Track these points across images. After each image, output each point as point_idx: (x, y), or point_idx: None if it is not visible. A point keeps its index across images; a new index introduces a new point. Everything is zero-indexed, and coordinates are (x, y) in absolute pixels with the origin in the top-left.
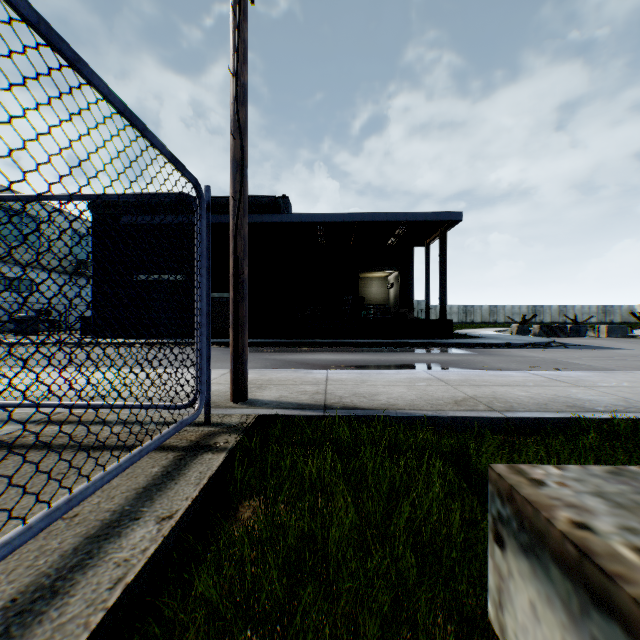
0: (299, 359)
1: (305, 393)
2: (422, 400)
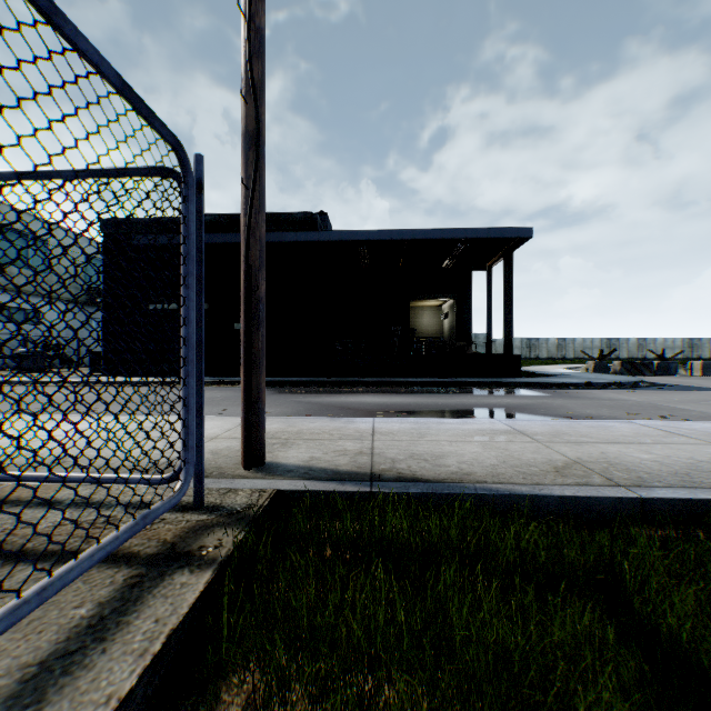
0: (339, 402)
1: (344, 453)
2: (507, 466)
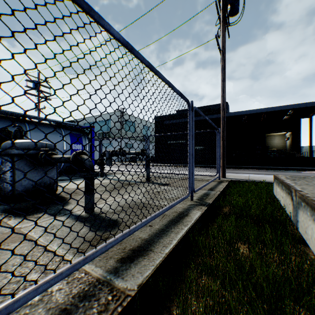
0: (236, 172)
1: (242, 178)
2: None
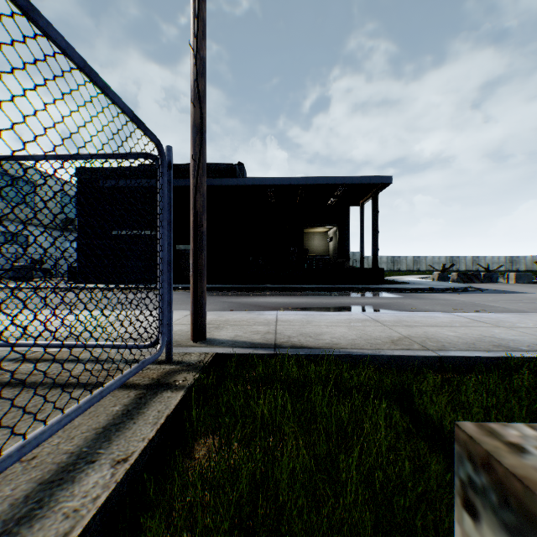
0: (252, 302)
1: (257, 333)
2: (362, 339)
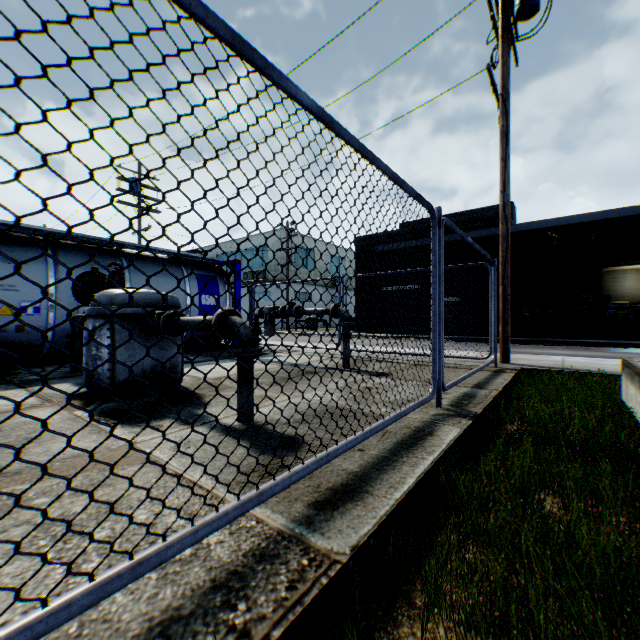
0: (532, 352)
1: (546, 364)
2: None
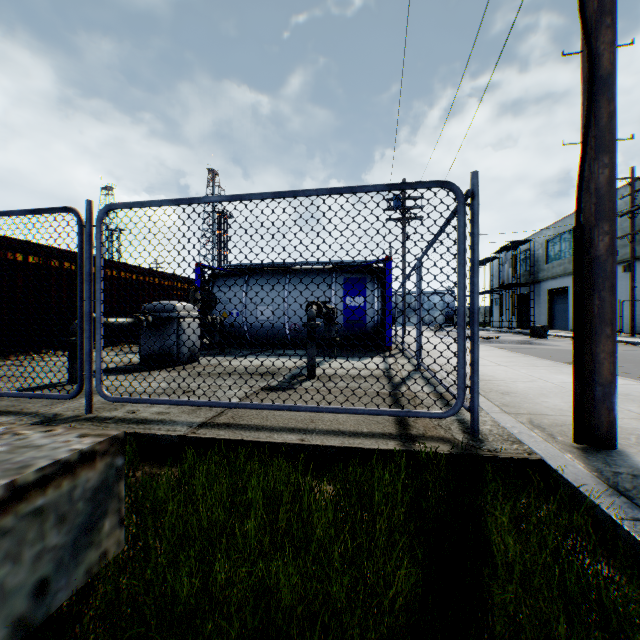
0: None
1: None
2: None
